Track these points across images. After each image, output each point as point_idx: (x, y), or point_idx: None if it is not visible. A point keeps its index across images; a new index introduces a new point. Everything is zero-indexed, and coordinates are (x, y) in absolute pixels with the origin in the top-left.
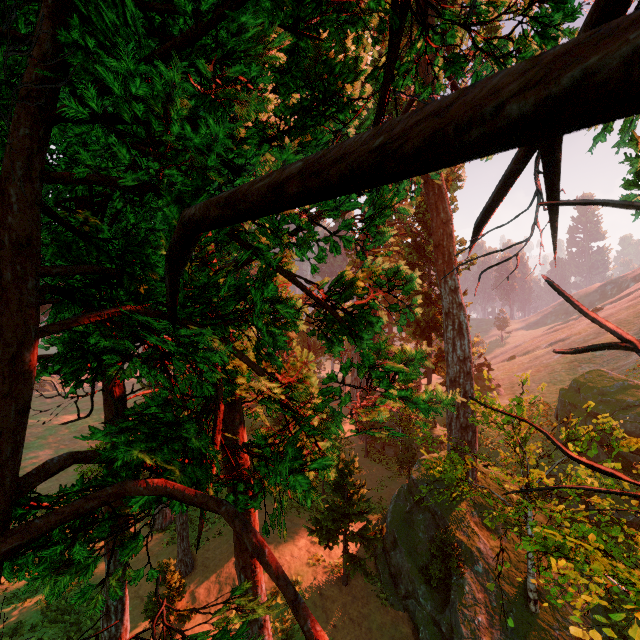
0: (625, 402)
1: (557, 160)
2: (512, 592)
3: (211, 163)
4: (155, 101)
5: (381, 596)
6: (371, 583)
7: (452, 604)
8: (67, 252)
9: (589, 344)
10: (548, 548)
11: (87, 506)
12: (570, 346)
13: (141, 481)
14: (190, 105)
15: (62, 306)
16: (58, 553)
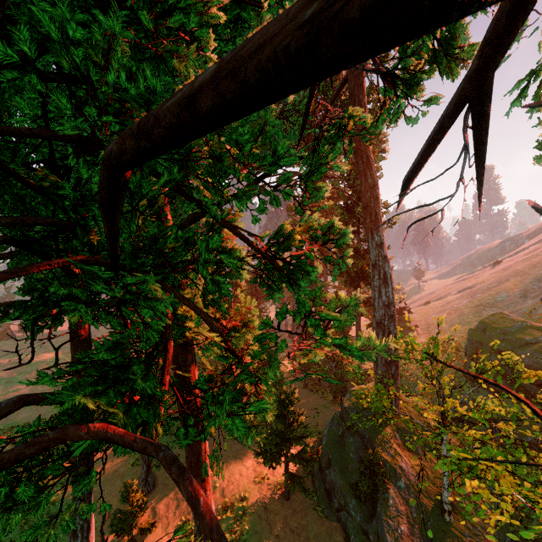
0: (523, 340)
1: (486, 113)
2: (430, 504)
3: None
4: (93, 51)
5: (317, 509)
6: (309, 498)
7: (378, 515)
8: (22, 205)
9: (492, 291)
10: (462, 468)
11: (27, 452)
12: (476, 293)
13: (83, 426)
14: (128, 55)
15: (21, 256)
16: (3, 496)
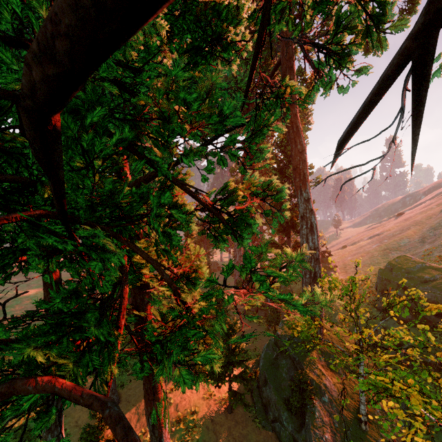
0: (424, 278)
1: (427, 73)
2: (349, 416)
3: (102, 75)
4: (37, 4)
5: (256, 421)
6: (248, 411)
7: (307, 426)
8: None
9: (396, 237)
10: (378, 388)
11: None
12: (383, 239)
13: (31, 380)
14: None
15: None
16: None
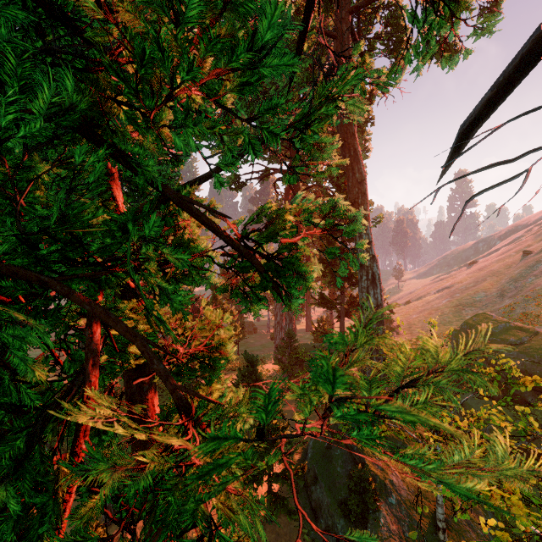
0: (508, 341)
1: None
2: (422, 521)
3: None
4: None
5: (303, 531)
6: (293, 519)
7: None
8: None
9: (470, 291)
10: None
11: None
12: (455, 292)
13: None
14: None
15: None
16: None
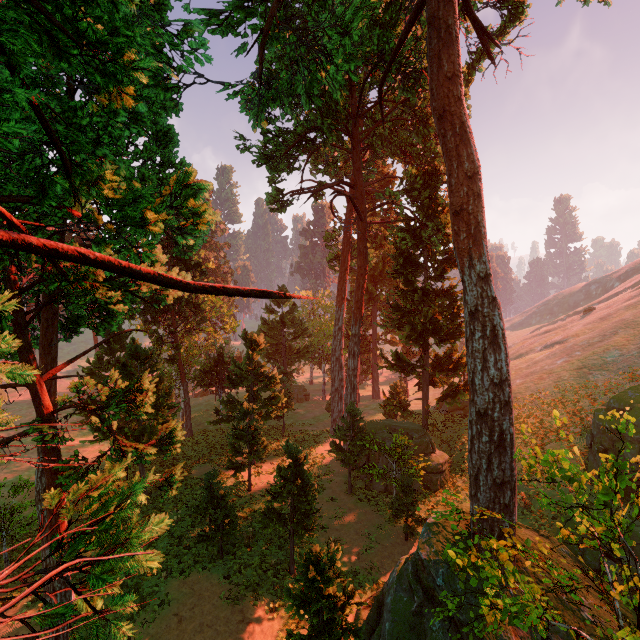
0: None
1: None
2: None
3: None
4: None
5: None
6: None
7: None
8: None
9: (596, 348)
10: None
11: None
12: (573, 350)
13: None
14: None
15: None
16: None
